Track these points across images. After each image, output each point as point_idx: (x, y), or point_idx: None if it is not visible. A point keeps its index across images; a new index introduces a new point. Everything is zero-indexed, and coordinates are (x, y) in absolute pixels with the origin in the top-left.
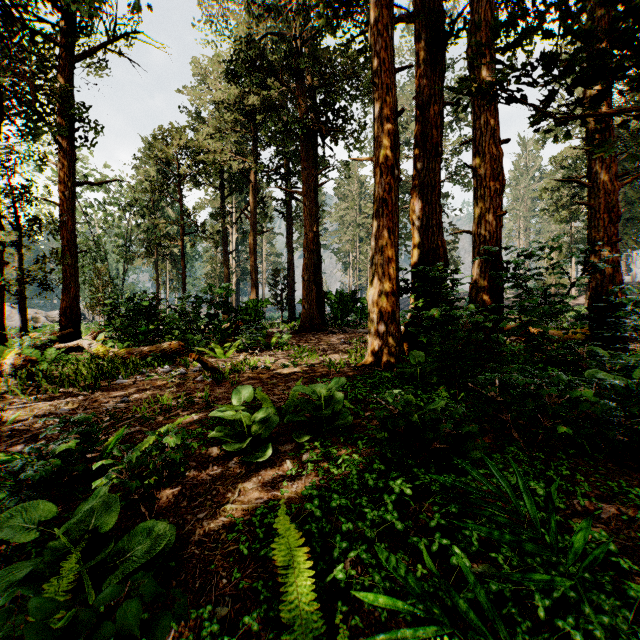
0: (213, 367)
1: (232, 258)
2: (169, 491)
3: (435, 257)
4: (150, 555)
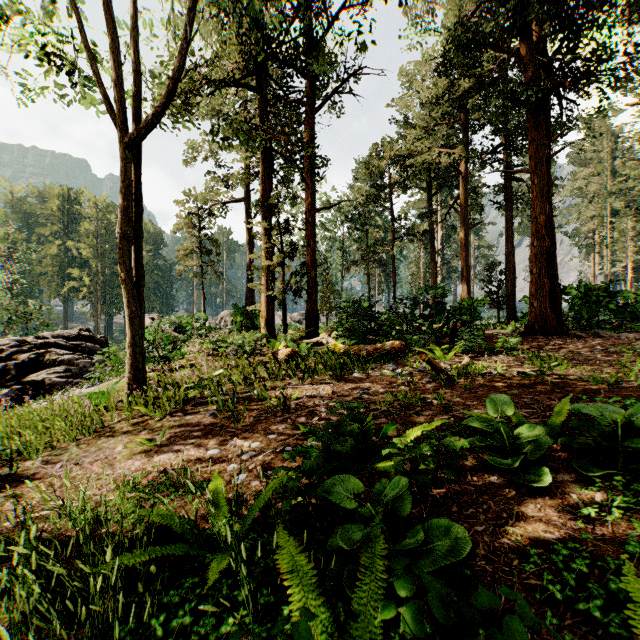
0: (441, 369)
1: (437, 257)
2: (434, 490)
3: None
4: (456, 557)
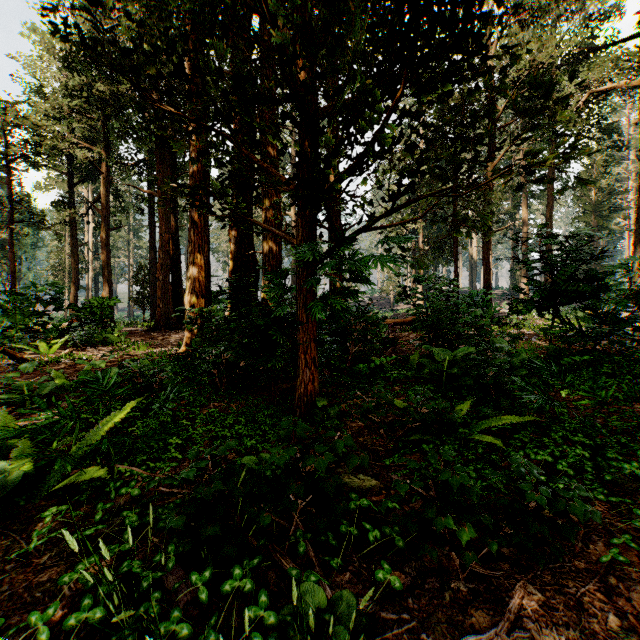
0: (24, 358)
1: (88, 250)
2: None
3: (247, 268)
4: None
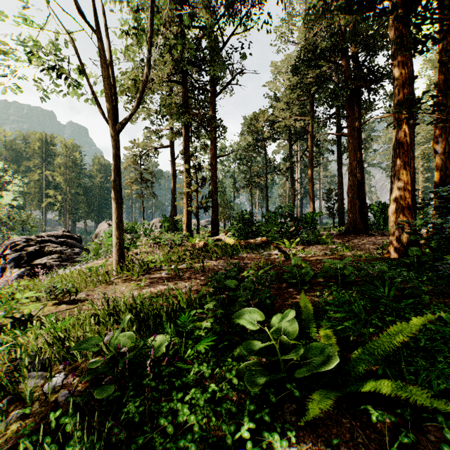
0: (284, 251)
1: (297, 183)
2: None
3: None
4: None
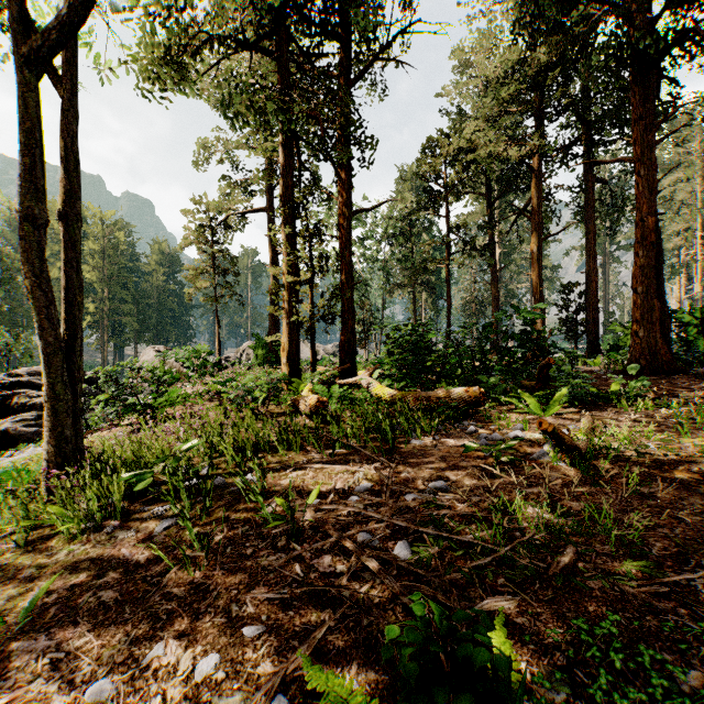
0: (571, 444)
1: None
2: None
3: None
4: None
